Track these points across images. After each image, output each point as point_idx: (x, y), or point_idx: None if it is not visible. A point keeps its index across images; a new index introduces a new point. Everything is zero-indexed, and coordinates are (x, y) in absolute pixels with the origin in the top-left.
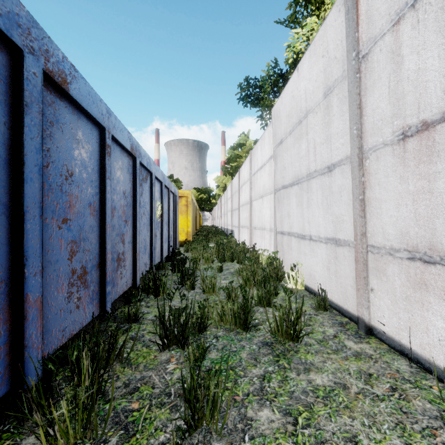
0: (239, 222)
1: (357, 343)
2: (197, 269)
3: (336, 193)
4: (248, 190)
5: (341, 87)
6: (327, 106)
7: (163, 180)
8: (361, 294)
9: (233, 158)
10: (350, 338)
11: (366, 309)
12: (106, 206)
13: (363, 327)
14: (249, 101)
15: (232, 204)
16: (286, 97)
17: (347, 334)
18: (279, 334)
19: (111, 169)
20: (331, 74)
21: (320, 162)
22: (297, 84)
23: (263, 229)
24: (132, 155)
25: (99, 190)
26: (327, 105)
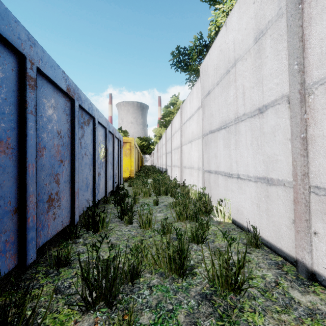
0: (172, 162)
1: (304, 294)
2: (137, 202)
3: (268, 134)
4: (179, 137)
5: (275, 26)
6: (258, 49)
7: (107, 126)
8: (301, 237)
9: (167, 114)
10: (294, 285)
11: (309, 253)
12: (26, 144)
13: (305, 271)
14: (179, 67)
15: (166, 149)
16: (213, 53)
17: (288, 279)
18: (220, 286)
19: (38, 105)
20: (263, 17)
21: (250, 105)
22: (225, 37)
23: (191, 168)
24: (69, 96)
25: (18, 126)
26: (258, 49)
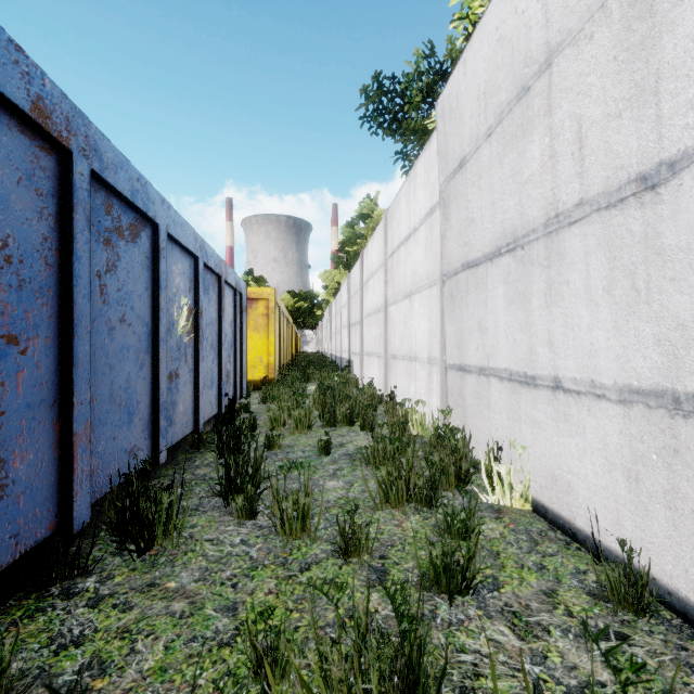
0: (362, 345)
1: None
2: (276, 447)
3: (681, 251)
4: (380, 285)
5: None
6: None
7: (201, 253)
8: None
9: (351, 239)
10: None
11: None
12: None
13: None
14: (381, 124)
15: (350, 315)
16: (477, 53)
17: None
18: None
19: None
20: None
21: (605, 172)
22: None
23: (412, 358)
24: (48, 136)
25: None
26: None
